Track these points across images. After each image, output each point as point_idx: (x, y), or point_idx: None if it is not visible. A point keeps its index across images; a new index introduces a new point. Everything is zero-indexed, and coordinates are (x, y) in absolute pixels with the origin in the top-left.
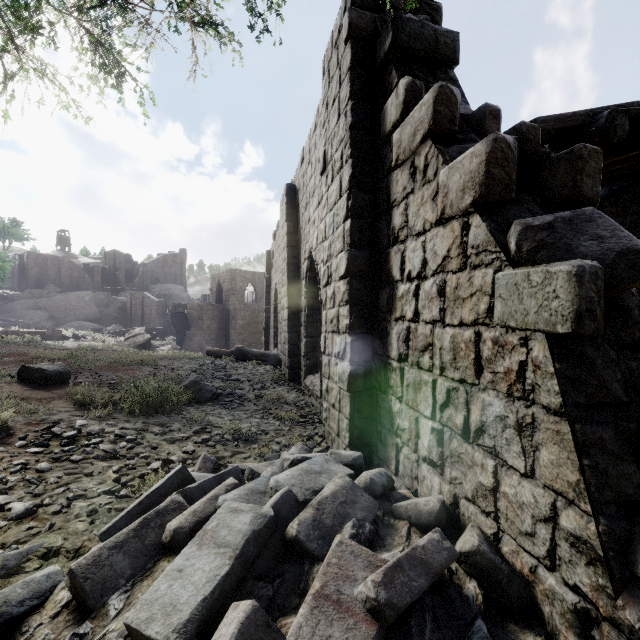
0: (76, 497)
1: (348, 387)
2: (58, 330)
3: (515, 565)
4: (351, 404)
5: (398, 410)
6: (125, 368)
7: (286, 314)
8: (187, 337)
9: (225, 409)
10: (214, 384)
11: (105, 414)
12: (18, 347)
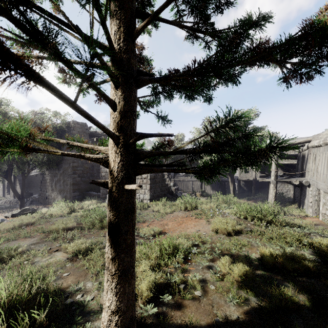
0: None
1: (13, 194)
2: None
3: None
4: (14, 196)
5: None
6: None
7: (2, 187)
8: None
9: None
10: None
11: None
12: None
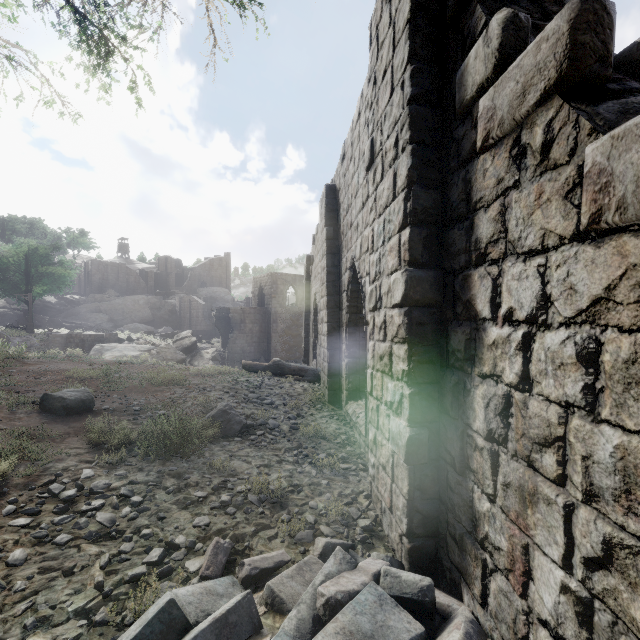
0: (37, 623)
1: (406, 458)
2: (114, 333)
3: None
4: (410, 480)
5: (486, 513)
6: (155, 389)
7: (325, 329)
8: (230, 340)
9: (254, 447)
10: (245, 411)
11: (117, 459)
12: (59, 362)
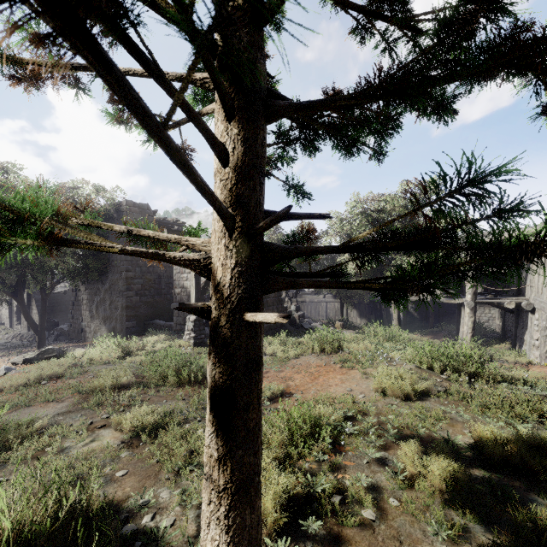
0: None
1: (27, 325)
2: None
3: None
4: (27, 327)
5: None
6: None
7: (8, 311)
8: None
9: None
10: None
11: None
12: None
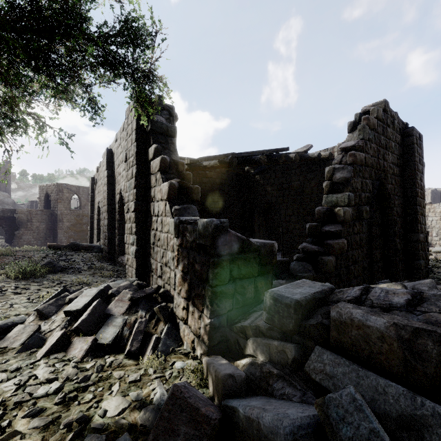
0: (13, 304)
1: (135, 256)
2: None
3: (172, 294)
4: (136, 263)
5: (153, 262)
6: None
7: (106, 222)
8: (16, 236)
9: (71, 275)
10: (61, 263)
11: (0, 280)
12: None
